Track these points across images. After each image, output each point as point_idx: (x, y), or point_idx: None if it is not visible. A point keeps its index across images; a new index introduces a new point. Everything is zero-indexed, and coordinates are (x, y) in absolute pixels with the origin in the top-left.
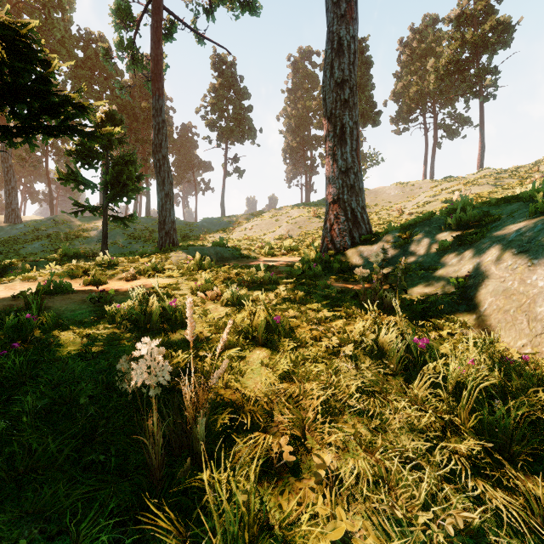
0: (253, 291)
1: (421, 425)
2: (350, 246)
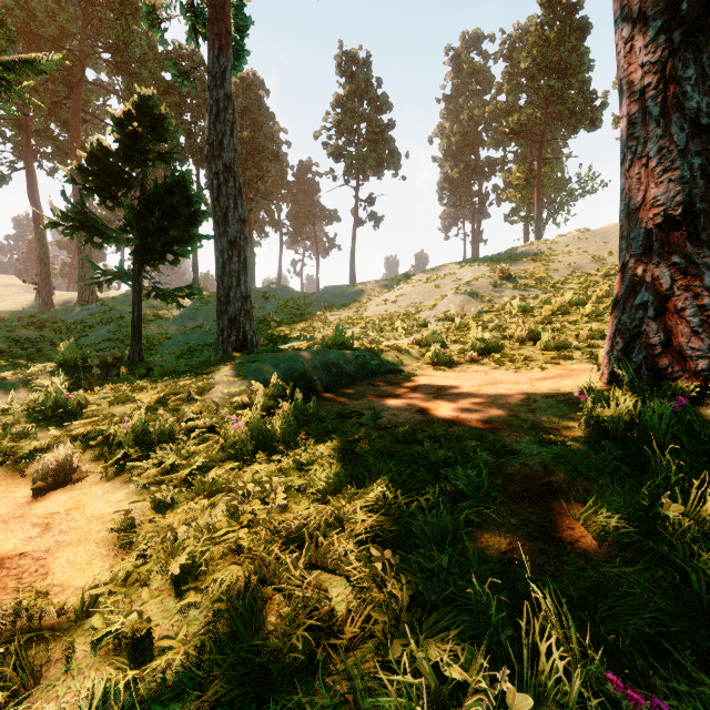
0: None
1: None
2: None
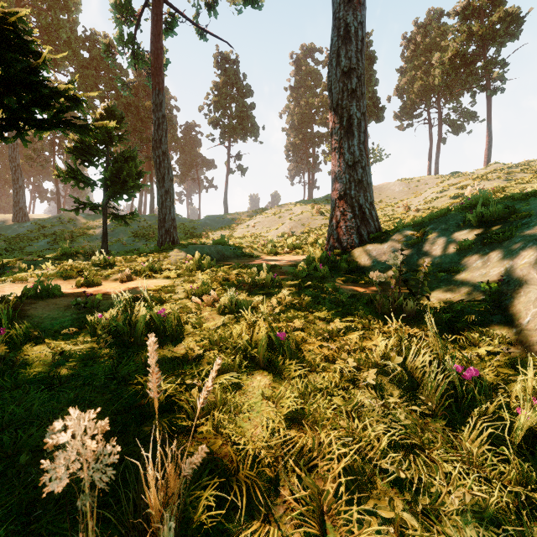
0: (254, 295)
1: (490, 510)
2: (358, 245)
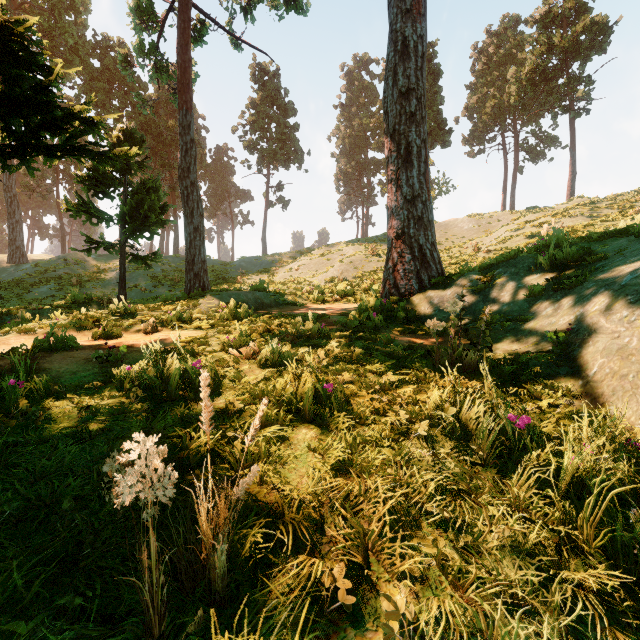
0: (299, 347)
1: (528, 544)
2: (418, 291)
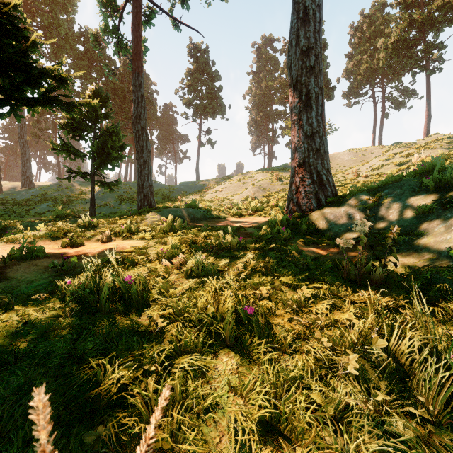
0: (221, 257)
1: None
2: (316, 208)
